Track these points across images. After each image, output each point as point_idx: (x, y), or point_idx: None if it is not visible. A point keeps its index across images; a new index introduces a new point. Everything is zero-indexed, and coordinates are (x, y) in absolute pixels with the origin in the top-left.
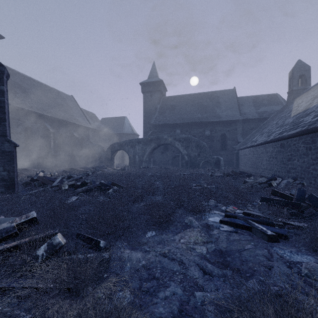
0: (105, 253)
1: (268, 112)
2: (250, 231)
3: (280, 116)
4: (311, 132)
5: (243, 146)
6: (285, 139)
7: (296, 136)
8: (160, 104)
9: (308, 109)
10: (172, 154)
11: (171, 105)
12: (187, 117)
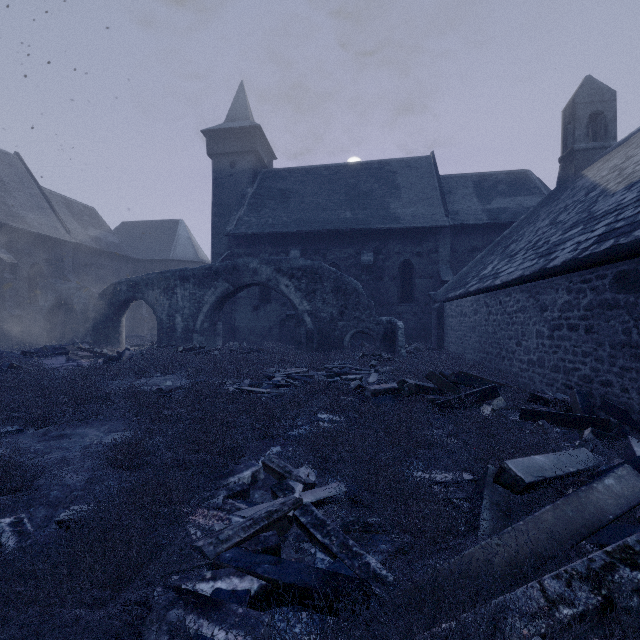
0: None
1: (510, 210)
2: None
3: (554, 208)
4: None
5: (455, 291)
6: None
7: None
8: (254, 185)
9: None
10: (280, 312)
11: (281, 189)
12: (317, 217)
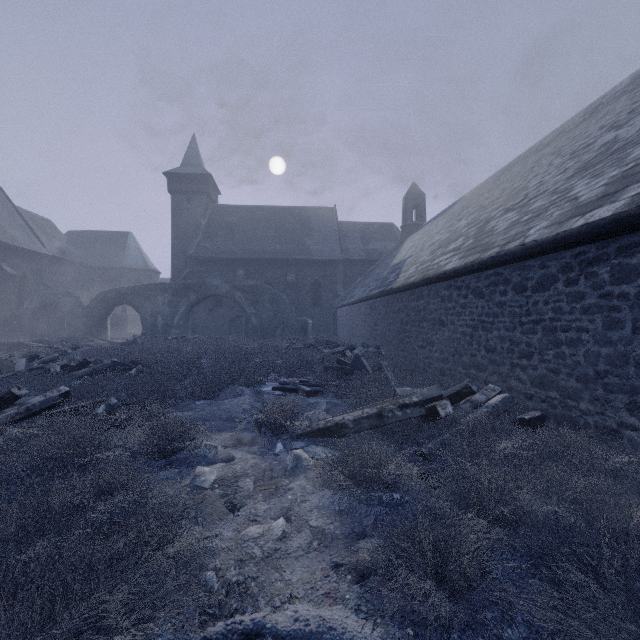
0: (164, 403)
1: (379, 251)
2: (297, 393)
3: (386, 261)
4: (386, 295)
5: (341, 302)
6: (373, 299)
7: (379, 297)
8: (206, 218)
9: (400, 262)
10: (229, 314)
11: (228, 223)
12: (256, 247)
